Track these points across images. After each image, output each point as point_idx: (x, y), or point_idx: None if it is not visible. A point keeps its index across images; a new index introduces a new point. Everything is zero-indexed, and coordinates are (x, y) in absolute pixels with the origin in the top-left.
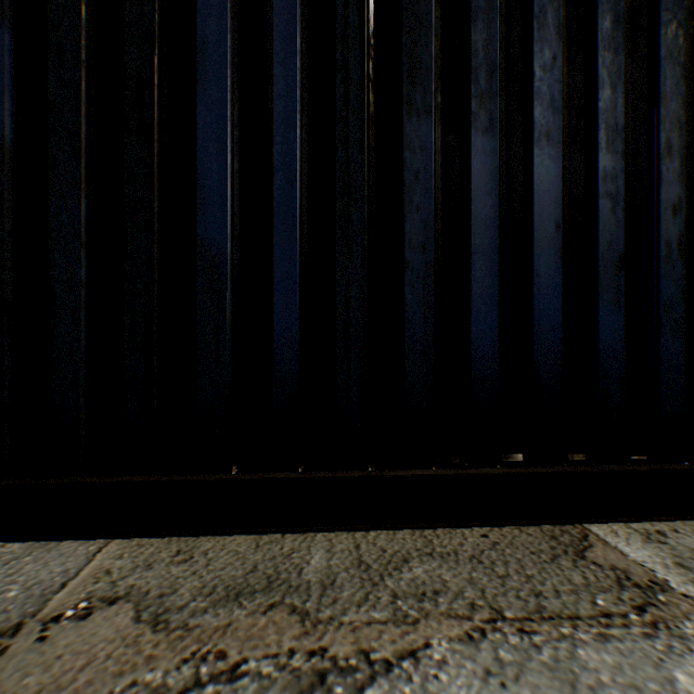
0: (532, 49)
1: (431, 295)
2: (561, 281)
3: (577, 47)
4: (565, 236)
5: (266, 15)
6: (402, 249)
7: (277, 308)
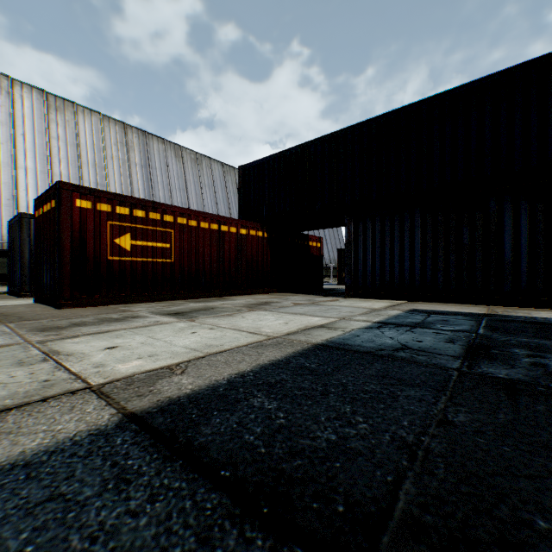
0: None
1: None
2: None
3: None
4: None
5: (519, 218)
6: None
7: (521, 269)
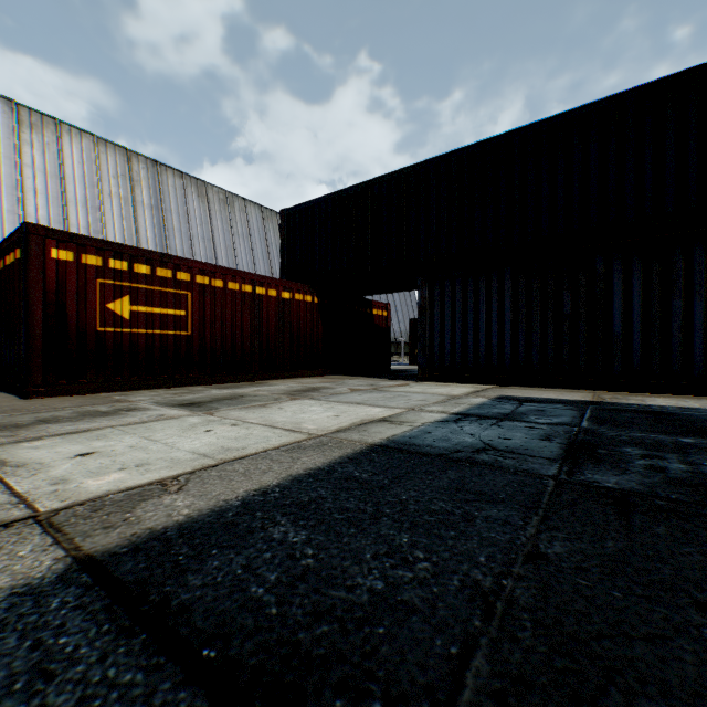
0: None
1: (680, 341)
2: None
3: None
4: None
5: (630, 282)
6: (671, 331)
7: (633, 345)
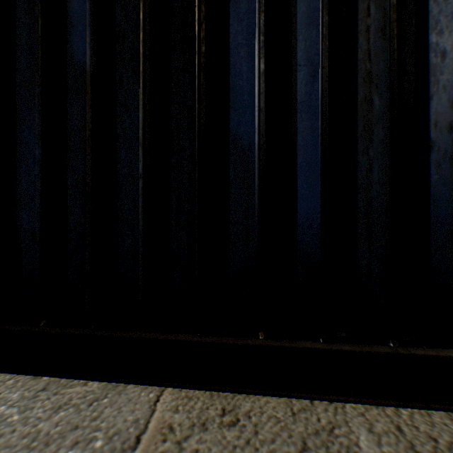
0: None
1: None
2: None
3: None
4: None
5: None
6: (426, 130)
7: (300, 191)
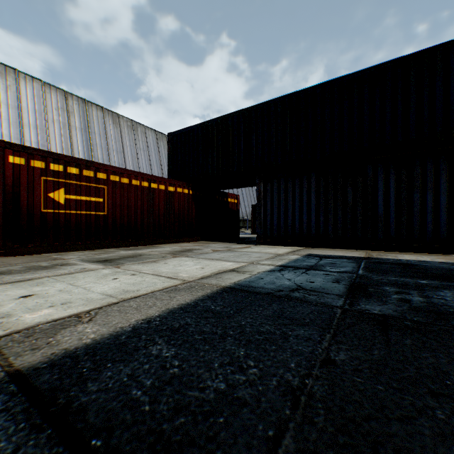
0: (439, 180)
1: (418, 219)
2: (445, 216)
3: (450, 178)
4: (447, 209)
5: (388, 182)
6: (413, 213)
7: (390, 222)
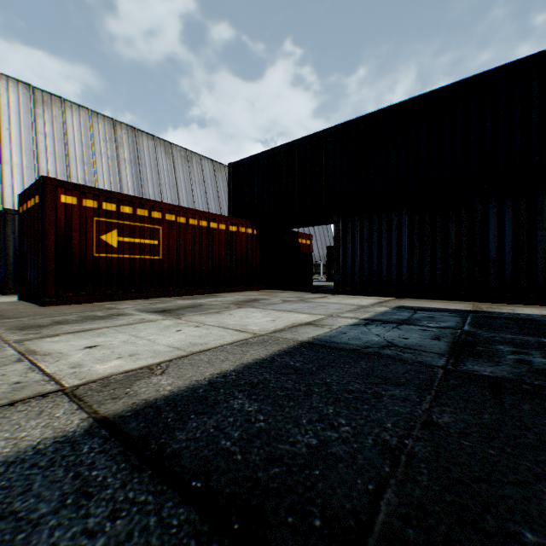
0: None
1: (543, 263)
2: None
3: None
4: None
5: (503, 216)
6: (535, 255)
7: (505, 266)
